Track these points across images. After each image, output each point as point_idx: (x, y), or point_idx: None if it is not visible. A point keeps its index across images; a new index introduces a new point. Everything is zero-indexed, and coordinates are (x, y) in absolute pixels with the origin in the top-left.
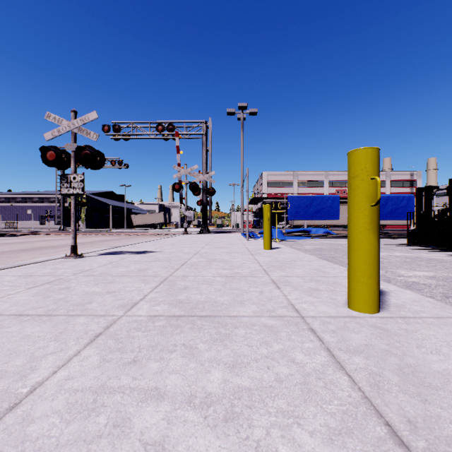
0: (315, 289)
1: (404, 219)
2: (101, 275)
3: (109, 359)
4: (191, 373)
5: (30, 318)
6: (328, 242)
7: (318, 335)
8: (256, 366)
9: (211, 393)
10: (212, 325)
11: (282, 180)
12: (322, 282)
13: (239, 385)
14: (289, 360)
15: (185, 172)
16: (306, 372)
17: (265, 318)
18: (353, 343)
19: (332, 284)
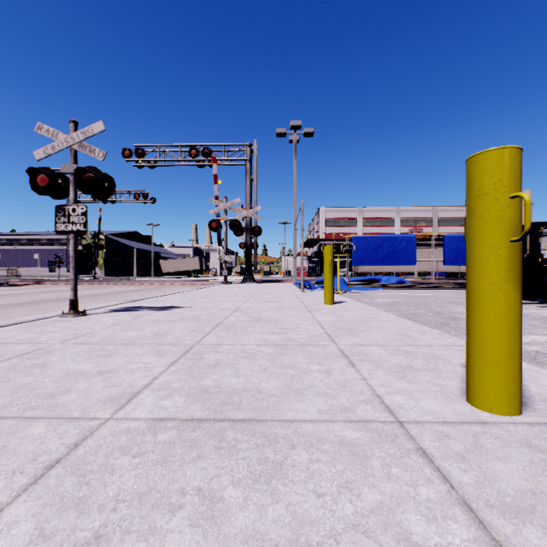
0: (407, 367)
1: None
2: (100, 342)
3: (49, 531)
4: None
5: None
6: (403, 294)
7: (437, 465)
8: None
9: None
10: (253, 440)
11: (343, 217)
12: (414, 354)
13: None
14: (400, 537)
15: (224, 207)
16: None
17: (341, 426)
18: (507, 488)
19: (429, 358)
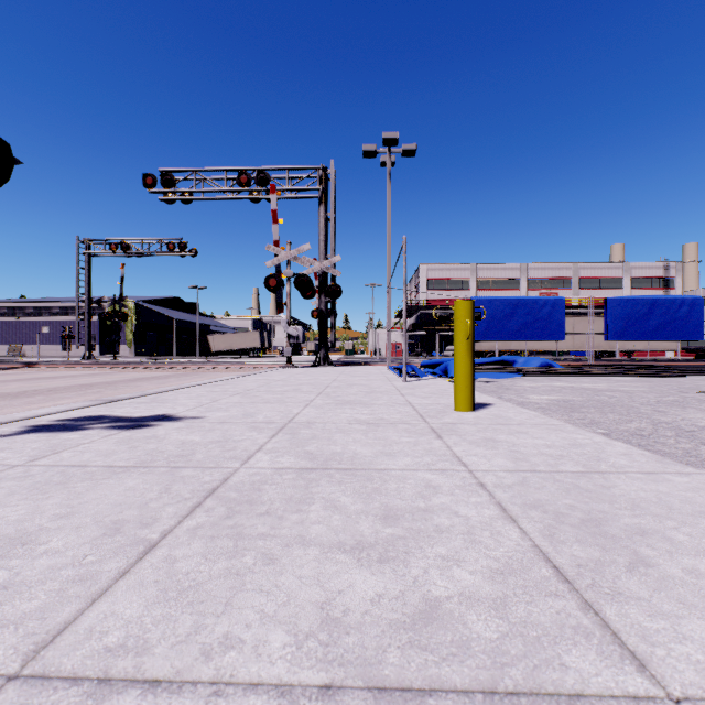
0: None
1: (684, 340)
2: None
3: None
4: None
5: None
6: (563, 385)
7: None
8: None
9: None
10: None
11: (451, 278)
12: None
13: None
14: None
15: (287, 257)
16: None
17: None
18: None
19: None
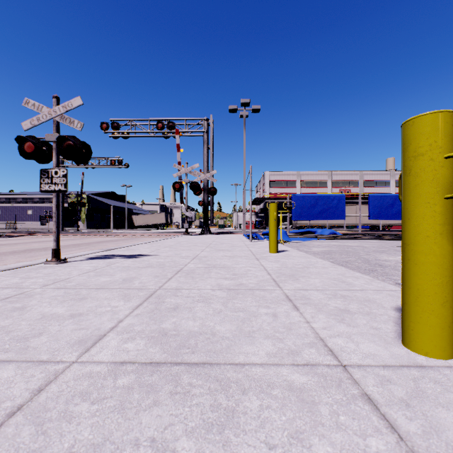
0: (345, 310)
1: None
2: (75, 287)
3: None
4: None
5: None
6: (335, 244)
7: (383, 412)
8: None
9: None
10: (207, 385)
11: (284, 180)
12: (350, 298)
13: None
14: None
15: (185, 171)
16: None
17: (288, 370)
18: None
19: (364, 302)
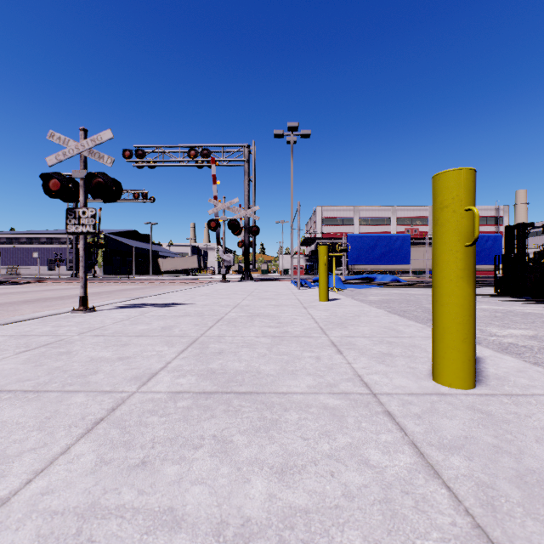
0: (387, 354)
1: (489, 263)
2: (114, 334)
3: (108, 459)
4: (223, 484)
5: (11, 396)
6: (397, 292)
7: (397, 421)
8: (314, 471)
9: (250, 517)
10: (254, 406)
11: (340, 217)
12: (395, 344)
13: (292, 505)
14: (361, 462)
15: (223, 207)
16: (387, 482)
17: (325, 396)
18: (447, 434)
19: (408, 347)
